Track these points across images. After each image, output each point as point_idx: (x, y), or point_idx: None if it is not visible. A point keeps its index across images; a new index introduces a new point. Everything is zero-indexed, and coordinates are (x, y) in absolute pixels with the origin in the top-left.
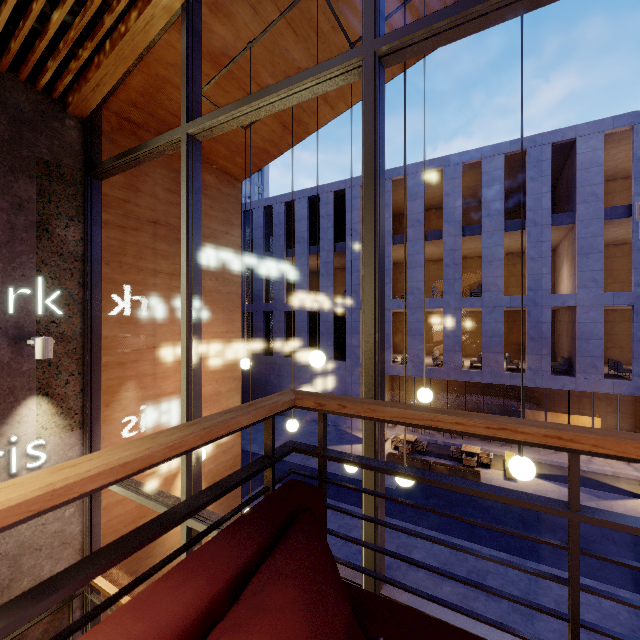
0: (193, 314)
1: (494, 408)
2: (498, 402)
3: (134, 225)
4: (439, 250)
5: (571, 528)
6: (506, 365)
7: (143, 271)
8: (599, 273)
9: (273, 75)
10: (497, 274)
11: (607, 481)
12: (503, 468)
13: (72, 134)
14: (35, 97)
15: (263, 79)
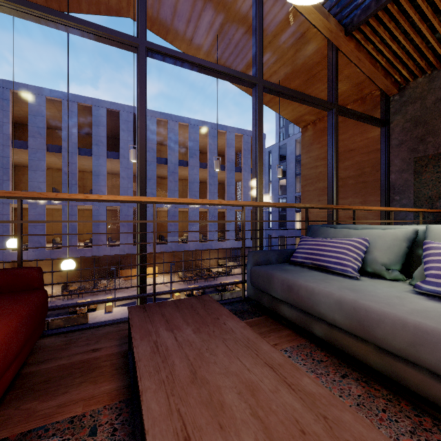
0: None
1: (103, 273)
2: (106, 269)
3: None
4: (61, 161)
5: (18, 227)
6: (108, 243)
7: None
8: (155, 190)
9: None
10: (102, 184)
11: (157, 296)
12: (105, 307)
13: None
14: None
15: None
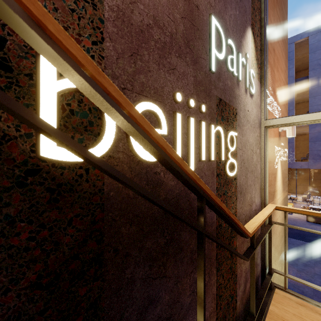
0: None
1: None
2: None
3: None
4: None
5: None
6: None
7: None
8: None
9: None
10: None
11: None
12: None
13: None
14: None
15: None
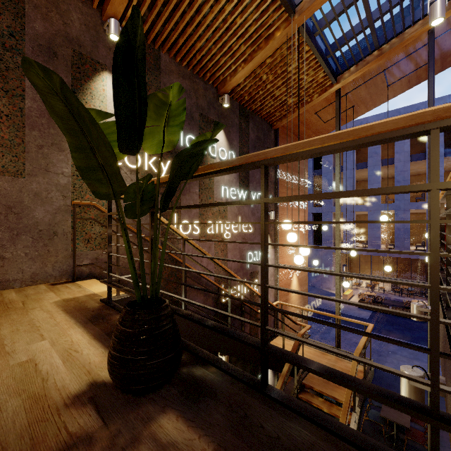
0: (340, 201)
1: None
2: None
3: (283, 169)
4: (389, 171)
5: None
6: None
7: (285, 188)
8: None
9: (348, 102)
10: None
11: None
12: None
13: (272, 136)
14: (267, 125)
15: (343, 104)
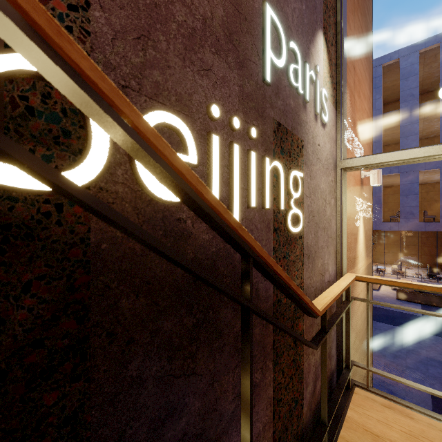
0: None
1: None
2: None
3: None
4: (422, 126)
5: None
6: None
7: None
8: None
9: None
10: None
11: None
12: None
13: None
14: None
15: None
